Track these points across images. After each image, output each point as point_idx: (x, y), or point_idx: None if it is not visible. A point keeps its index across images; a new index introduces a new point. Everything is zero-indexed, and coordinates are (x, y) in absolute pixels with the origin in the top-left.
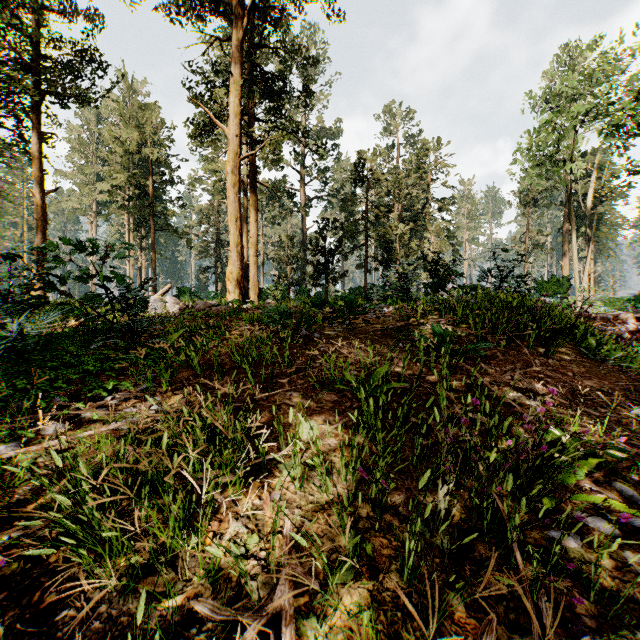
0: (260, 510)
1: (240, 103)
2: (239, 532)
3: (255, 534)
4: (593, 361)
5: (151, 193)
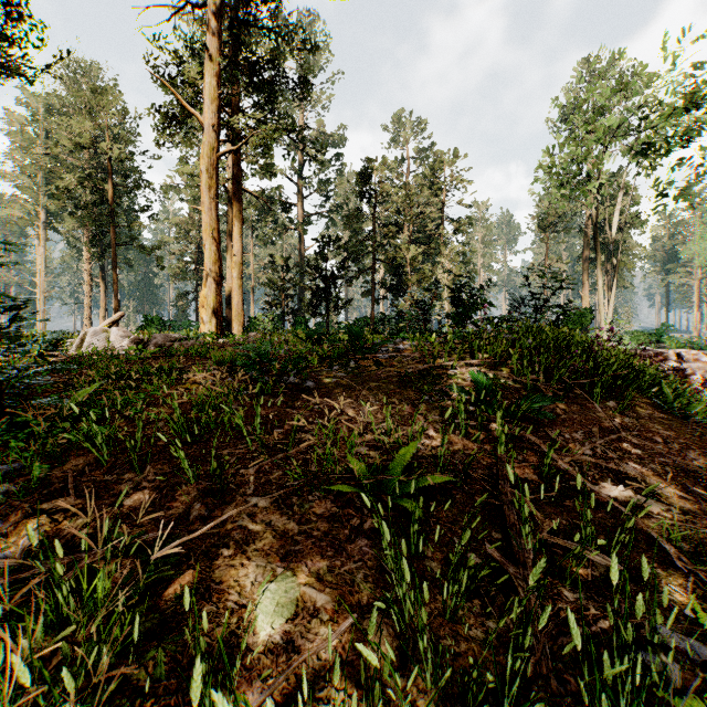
0: None
1: (218, 85)
2: None
3: None
4: (673, 417)
5: (112, 200)
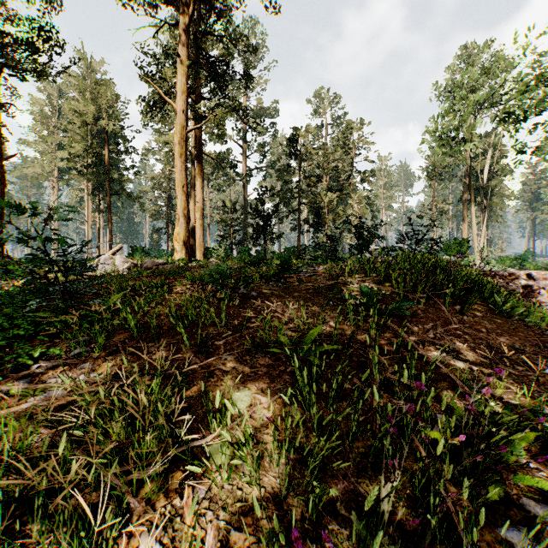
0: (179, 515)
1: (186, 81)
2: None
3: None
4: (501, 317)
5: (107, 161)
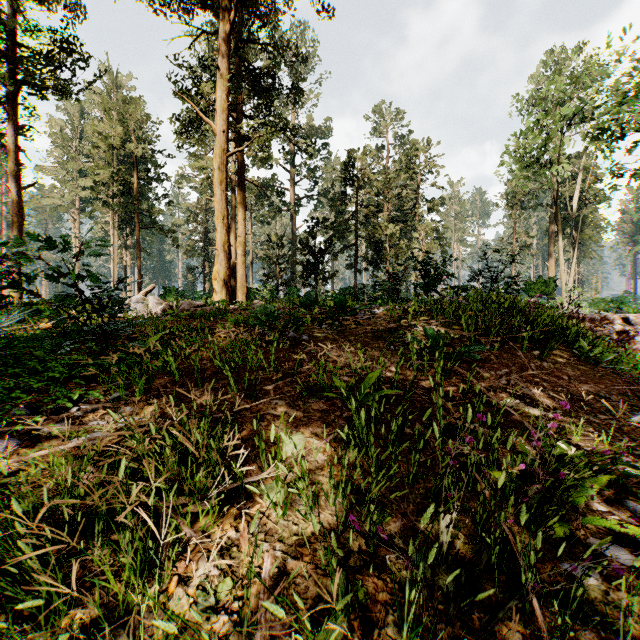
0: (236, 545)
1: (227, 98)
2: (209, 575)
3: (228, 577)
4: (587, 363)
5: (136, 190)
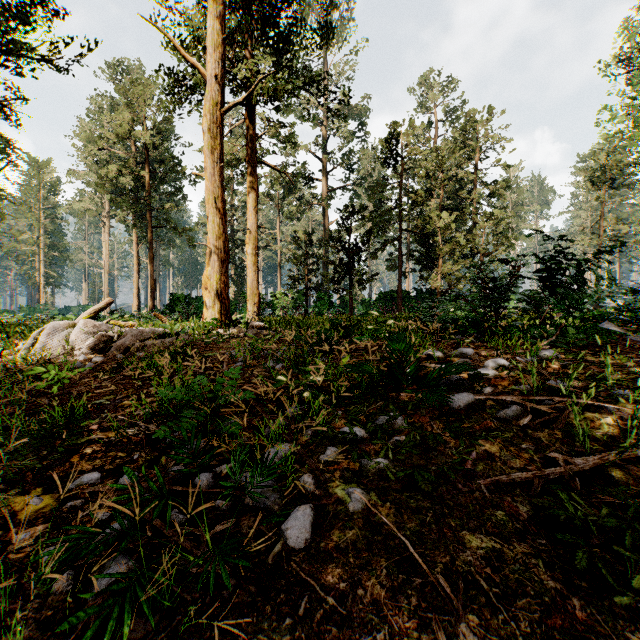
0: None
1: (222, 29)
2: None
3: None
4: None
5: (148, 185)
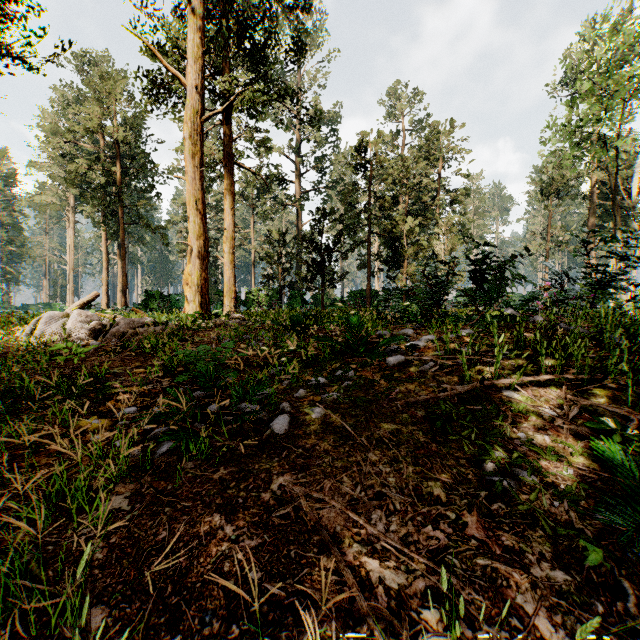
0: None
1: (202, 44)
2: None
3: None
4: None
5: (120, 181)
